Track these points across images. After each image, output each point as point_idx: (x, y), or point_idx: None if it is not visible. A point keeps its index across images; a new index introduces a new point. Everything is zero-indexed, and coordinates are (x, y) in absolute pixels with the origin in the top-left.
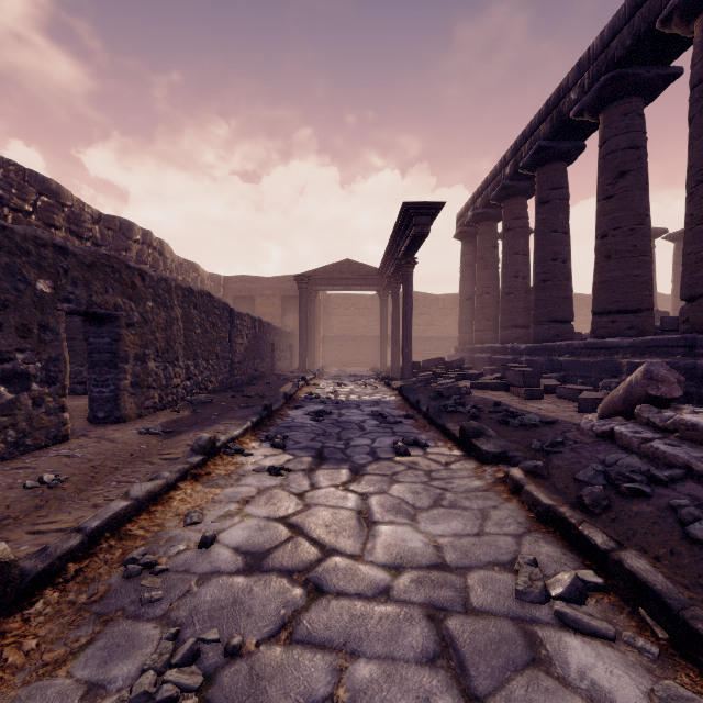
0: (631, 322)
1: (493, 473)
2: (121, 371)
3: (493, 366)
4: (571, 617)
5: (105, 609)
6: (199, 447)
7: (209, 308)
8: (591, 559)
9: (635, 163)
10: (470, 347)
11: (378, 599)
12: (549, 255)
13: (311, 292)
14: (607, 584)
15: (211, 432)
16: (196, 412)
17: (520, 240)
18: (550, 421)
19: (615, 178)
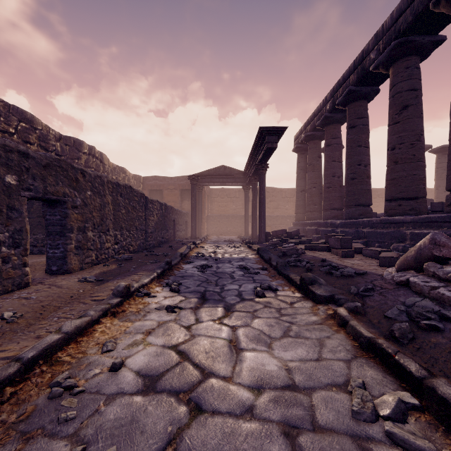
0: (411, 205)
1: (325, 311)
2: (68, 238)
3: (318, 235)
4: (400, 437)
5: (29, 427)
6: (118, 292)
7: (130, 196)
8: (406, 382)
9: (414, 100)
10: (303, 222)
11: (244, 416)
12: (356, 162)
13: (199, 187)
14: (422, 405)
15: (129, 280)
16: (120, 266)
17: (336, 152)
18: (362, 273)
19: (401, 110)
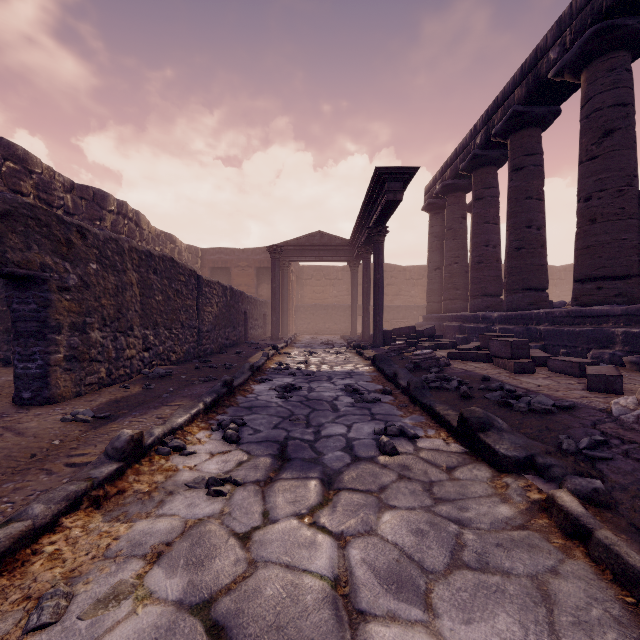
0: (618, 289)
1: (523, 492)
2: (51, 343)
3: (464, 334)
4: None
5: None
6: (114, 451)
7: (172, 274)
8: None
9: (623, 120)
10: (439, 316)
11: None
12: (524, 222)
13: (284, 263)
14: None
15: (152, 418)
16: (148, 388)
17: (490, 209)
18: (568, 405)
19: (600, 137)
